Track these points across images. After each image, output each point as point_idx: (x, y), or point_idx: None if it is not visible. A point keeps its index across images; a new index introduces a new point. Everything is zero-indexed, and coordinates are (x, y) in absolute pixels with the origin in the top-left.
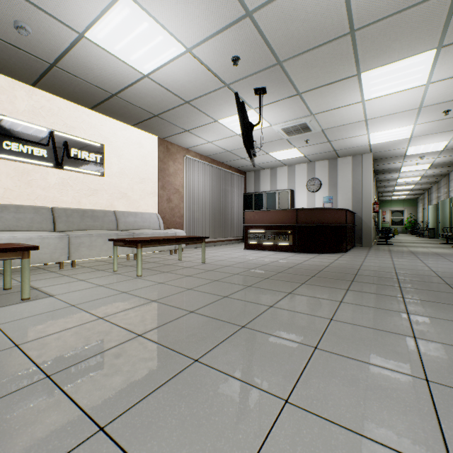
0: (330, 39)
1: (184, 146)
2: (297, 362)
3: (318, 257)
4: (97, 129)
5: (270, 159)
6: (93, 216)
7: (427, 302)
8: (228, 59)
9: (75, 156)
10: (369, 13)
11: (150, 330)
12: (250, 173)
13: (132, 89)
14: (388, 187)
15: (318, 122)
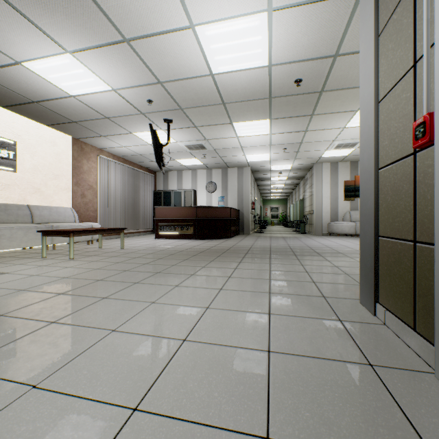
0: (212, 104)
1: (98, 147)
2: (183, 278)
3: (210, 242)
4: (9, 126)
5: (177, 164)
6: (7, 210)
7: (253, 258)
8: (144, 100)
9: None
10: (231, 98)
11: (105, 278)
12: (160, 173)
13: (55, 101)
14: (266, 190)
15: (211, 144)
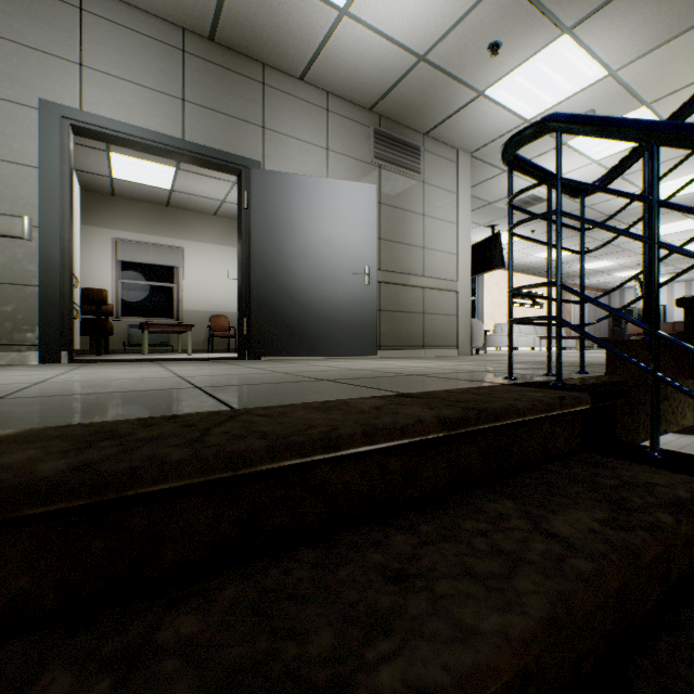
0: None
1: None
2: None
3: (684, 438)
4: None
5: None
6: None
7: None
8: None
9: None
10: None
11: None
12: None
13: None
14: None
15: None
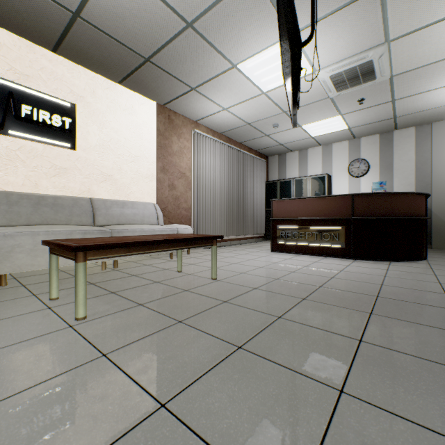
0: None
1: (192, 118)
2: None
3: (398, 269)
4: (65, 82)
5: (301, 136)
6: (55, 204)
7: None
8: None
9: (28, 117)
10: None
11: None
12: (274, 158)
13: None
14: None
15: (389, 61)
